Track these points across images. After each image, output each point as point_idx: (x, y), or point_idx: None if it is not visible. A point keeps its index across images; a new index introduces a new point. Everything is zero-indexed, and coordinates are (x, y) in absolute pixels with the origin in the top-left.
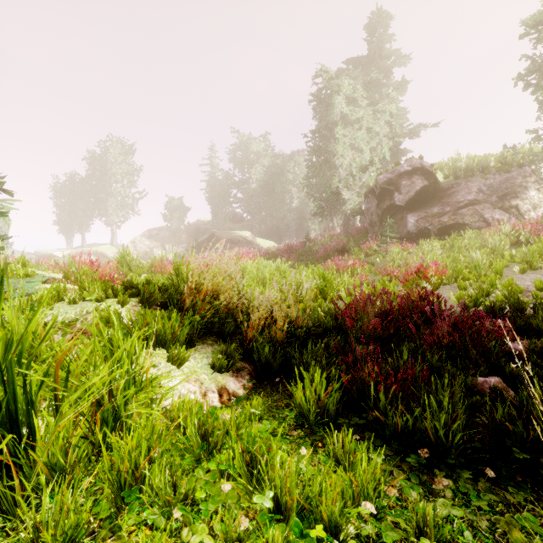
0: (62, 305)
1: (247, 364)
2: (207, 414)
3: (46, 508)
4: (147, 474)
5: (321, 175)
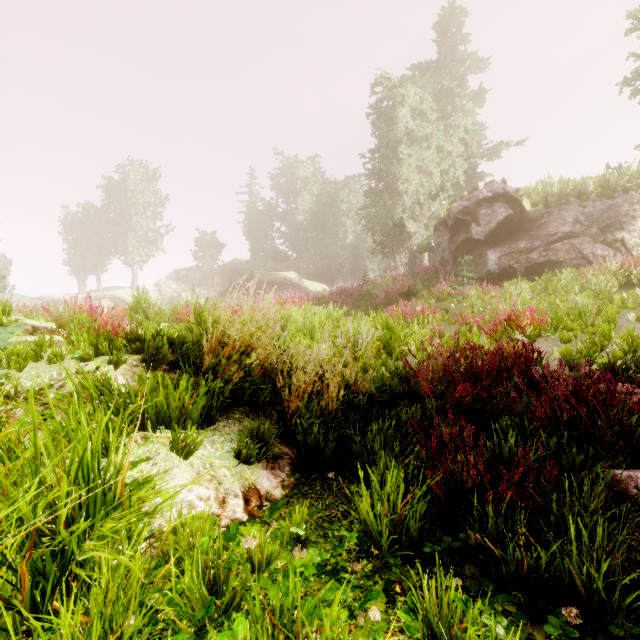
0: (40, 365)
1: (288, 448)
2: (218, 549)
3: None
4: None
5: (382, 203)
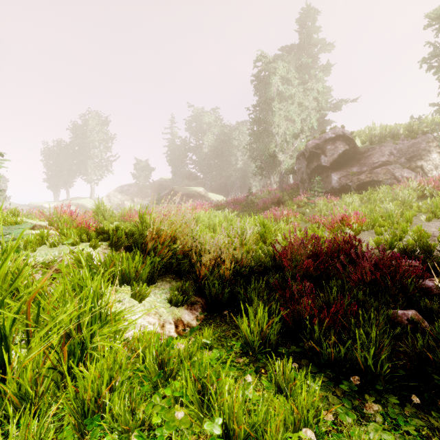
0: (44, 248)
1: (199, 298)
2: (163, 345)
3: (16, 434)
4: (107, 404)
5: (261, 141)
